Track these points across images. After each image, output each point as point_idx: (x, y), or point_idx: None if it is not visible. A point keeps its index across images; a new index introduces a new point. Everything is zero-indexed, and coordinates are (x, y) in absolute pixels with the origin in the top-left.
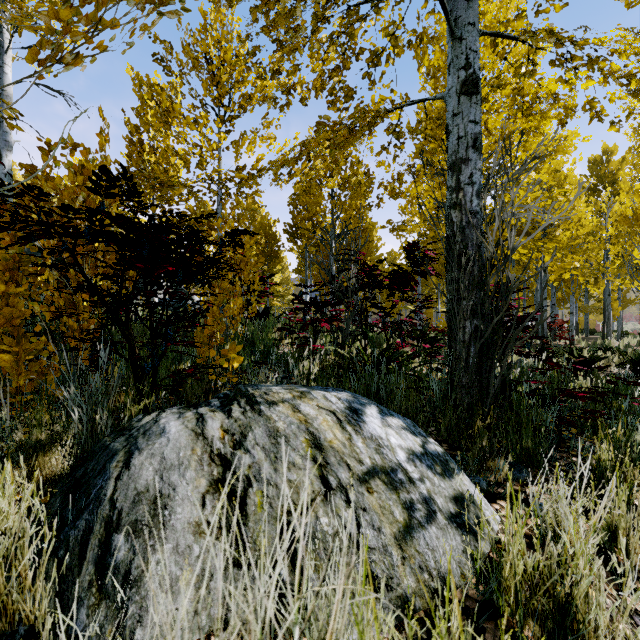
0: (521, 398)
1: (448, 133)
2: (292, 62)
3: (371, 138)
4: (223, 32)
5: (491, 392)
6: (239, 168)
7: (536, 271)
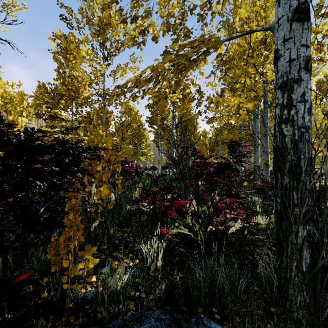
0: None
1: (278, 57)
2: (146, 9)
3: (203, 65)
4: None
5: None
6: (117, 87)
7: None
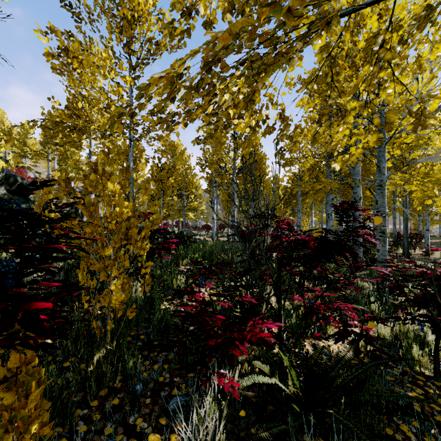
0: None
1: None
2: None
3: (293, 69)
4: None
5: None
6: (151, 113)
7: (404, 198)
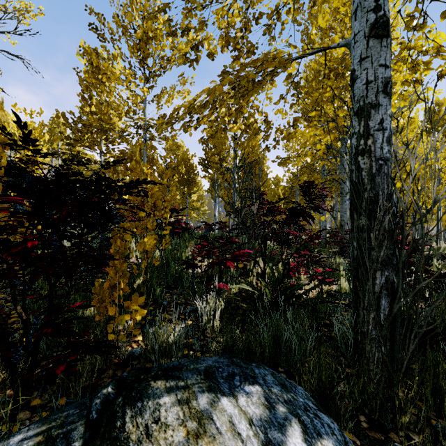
0: (440, 359)
1: (355, 78)
2: (200, 20)
3: (271, 88)
4: (145, 5)
5: (409, 354)
6: (161, 116)
7: None
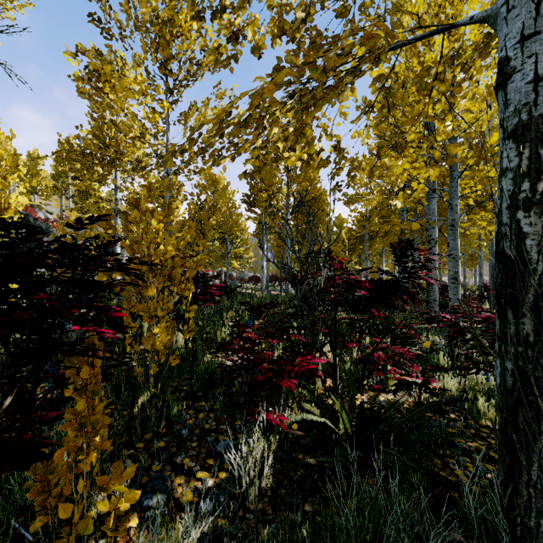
0: None
1: (509, 73)
2: None
3: (347, 98)
4: None
5: None
6: None
7: (489, 242)
